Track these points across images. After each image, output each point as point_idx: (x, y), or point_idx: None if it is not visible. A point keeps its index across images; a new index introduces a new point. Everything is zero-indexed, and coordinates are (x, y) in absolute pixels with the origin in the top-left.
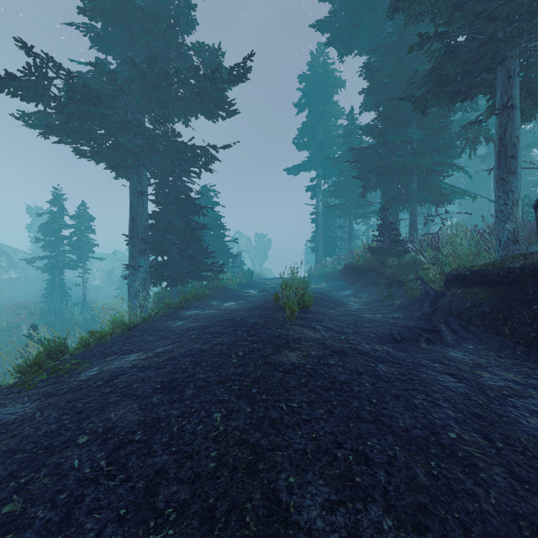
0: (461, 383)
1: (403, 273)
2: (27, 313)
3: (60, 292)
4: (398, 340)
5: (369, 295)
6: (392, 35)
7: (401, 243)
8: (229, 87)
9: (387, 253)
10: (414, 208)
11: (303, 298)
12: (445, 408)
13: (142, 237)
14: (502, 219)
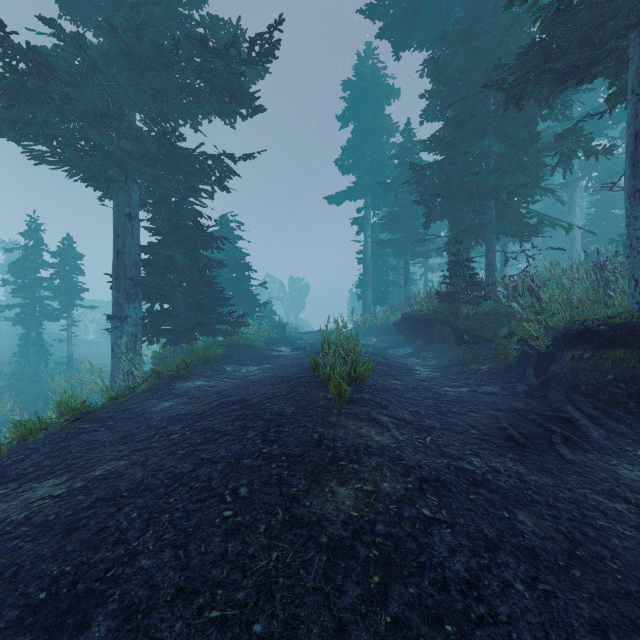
0: None
1: (483, 326)
2: None
3: (38, 349)
4: (519, 443)
5: (435, 354)
6: (463, 20)
7: (479, 286)
8: (252, 82)
9: (461, 300)
10: (491, 243)
11: (357, 367)
12: None
13: (131, 277)
14: (639, 250)
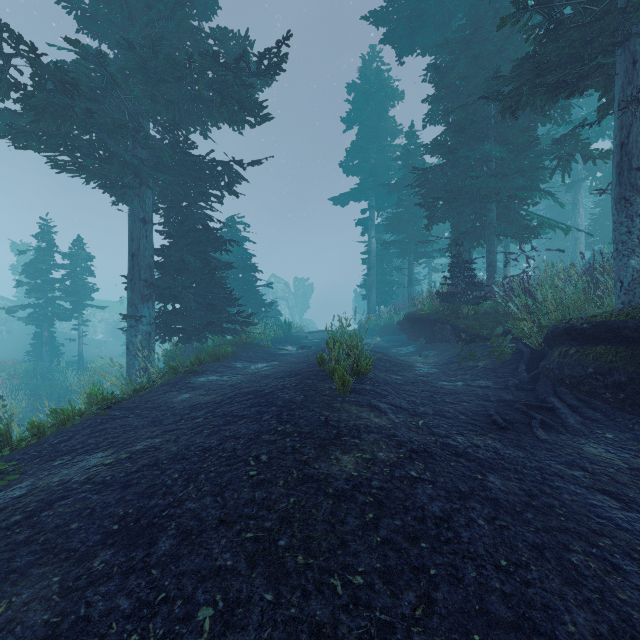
0: (632, 511)
1: (482, 325)
2: (6, 375)
3: (50, 348)
4: (501, 426)
5: (437, 353)
6: (465, 27)
7: (479, 287)
8: (259, 89)
9: (461, 300)
10: (492, 244)
11: (359, 362)
12: (631, 573)
13: (145, 278)
14: (624, 253)
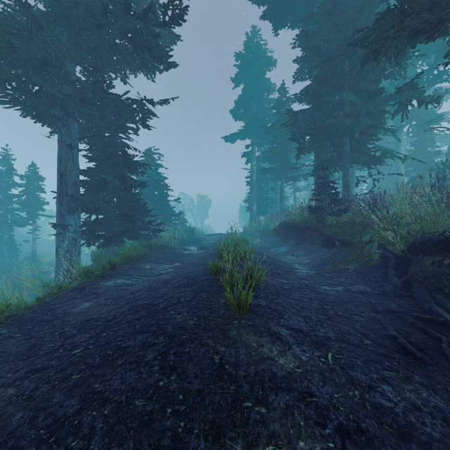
0: None
1: (344, 233)
2: None
3: (10, 247)
4: (417, 358)
5: (306, 253)
6: (326, 3)
7: (341, 202)
8: (168, 47)
9: (327, 212)
10: (347, 169)
11: (253, 274)
12: None
13: (71, 194)
14: None
